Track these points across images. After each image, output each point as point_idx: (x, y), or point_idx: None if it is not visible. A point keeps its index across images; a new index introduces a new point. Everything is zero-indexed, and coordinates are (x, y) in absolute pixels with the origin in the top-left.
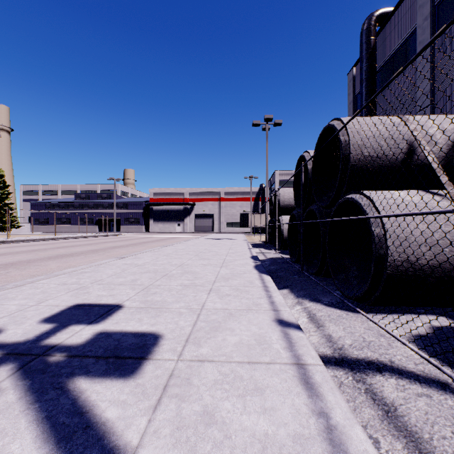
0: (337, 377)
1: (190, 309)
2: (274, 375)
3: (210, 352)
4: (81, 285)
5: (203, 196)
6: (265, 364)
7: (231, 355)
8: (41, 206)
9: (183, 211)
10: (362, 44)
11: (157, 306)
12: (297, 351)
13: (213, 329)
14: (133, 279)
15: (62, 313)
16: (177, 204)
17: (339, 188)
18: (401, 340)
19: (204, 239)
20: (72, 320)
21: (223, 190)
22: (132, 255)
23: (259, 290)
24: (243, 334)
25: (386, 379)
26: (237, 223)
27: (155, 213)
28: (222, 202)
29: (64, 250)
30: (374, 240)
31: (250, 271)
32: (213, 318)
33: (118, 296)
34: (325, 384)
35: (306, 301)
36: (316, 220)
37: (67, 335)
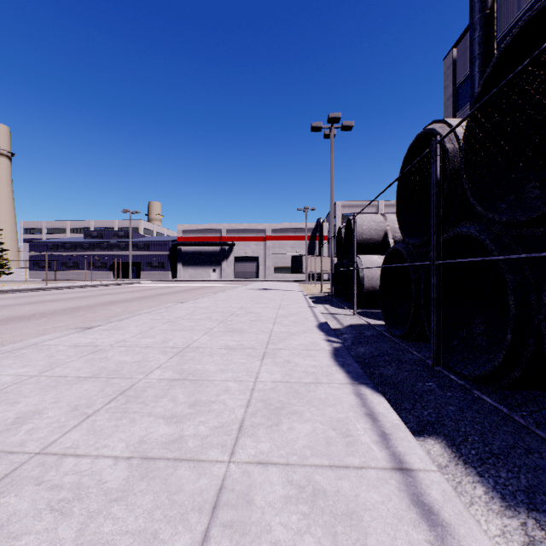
0: None
1: None
2: None
3: None
4: None
5: (245, 234)
6: None
7: None
8: (42, 247)
9: (219, 252)
10: (473, 4)
11: None
12: None
13: None
14: (26, 411)
15: None
16: (212, 244)
17: None
18: None
19: (244, 290)
20: None
21: (270, 226)
22: (111, 322)
23: (394, 505)
24: None
25: None
26: (287, 268)
27: (185, 256)
28: (269, 242)
29: (30, 308)
30: None
31: (329, 373)
32: None
33: None
34: None
35: None
36: (509, 256)
37: None
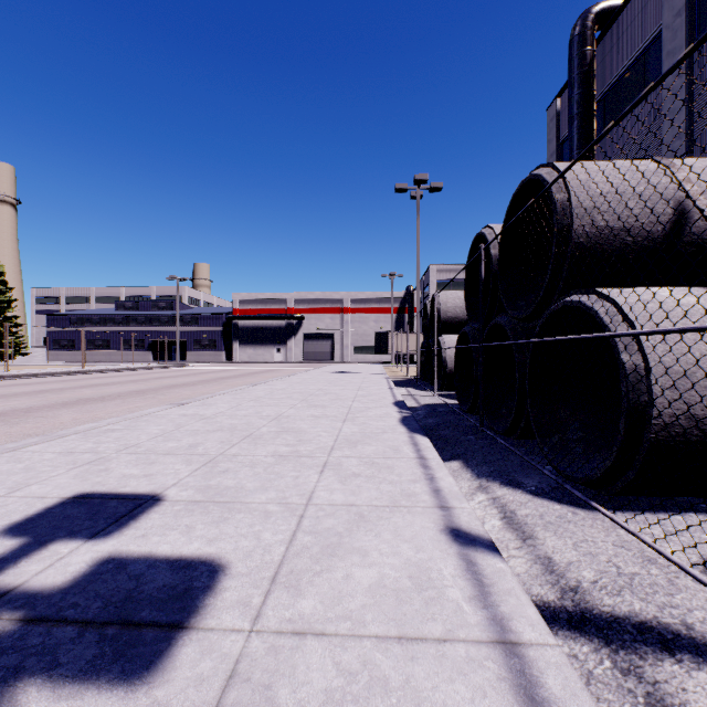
0: (578, 659)
1: (286, 505)
2: (457, 676)
3: (319, 609)
4: (99, 455)
5: (318, 306)
6: (435, 645)
7: (362, 617)
8: (63, 321)
9: (285, 328)
10: (572, 58)
11: (225, 498)
12: (498, 607)
13: (328, 551)
14: (192, 443)
15: (47, 514)
16: (276, 318)
17: (551, 285)
18: (697, 576)
19: (318, 373)
20: (61, 529)
21: (349, 296)
22: (198, 400)
23: (411, 465)
24: (386, 563)
25: (689, 673)
26: (370, 348)
27: (242, 332)
28: (347, 315)
29: (91, 391)
30: (625, 378)
31: (394, 428)
32: (327, 524)
33: (159, 478)
34: (574, 705)
35: (495, 484)
36: (509, 342)
37: (39, 564)
